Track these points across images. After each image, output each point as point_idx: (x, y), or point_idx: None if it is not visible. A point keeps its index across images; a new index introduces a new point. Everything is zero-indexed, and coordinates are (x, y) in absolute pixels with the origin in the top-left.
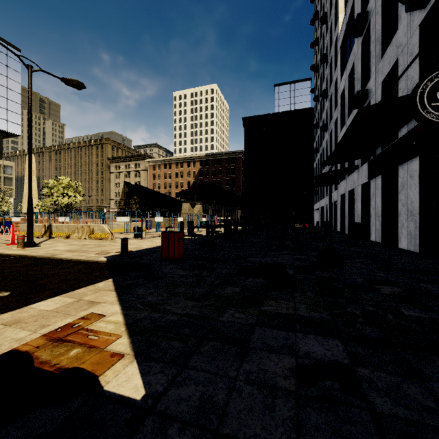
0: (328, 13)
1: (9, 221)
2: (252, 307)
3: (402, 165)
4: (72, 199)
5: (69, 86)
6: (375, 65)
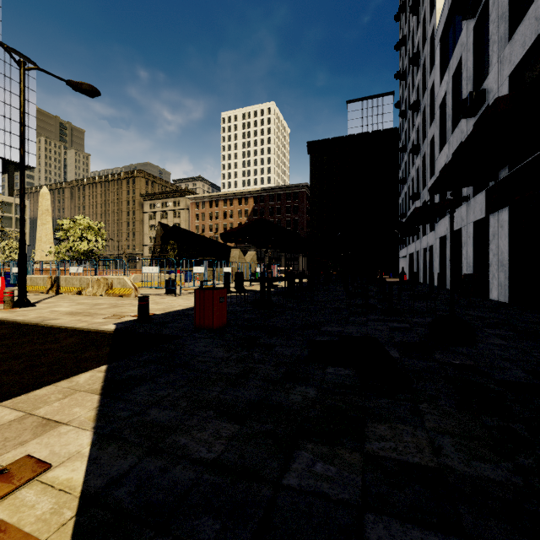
0: (420, 1)
1: None
2: (347, 443)
3: None
4: (92, 244)
5: (78, 91)
6: (498, 53)
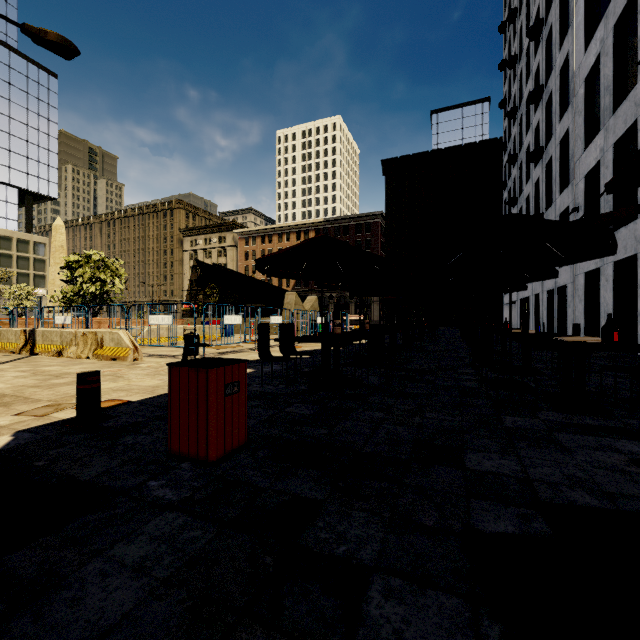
0: None
1: None
2: None
3: None
4: (107, 287)
5: (43, 46)
6: None
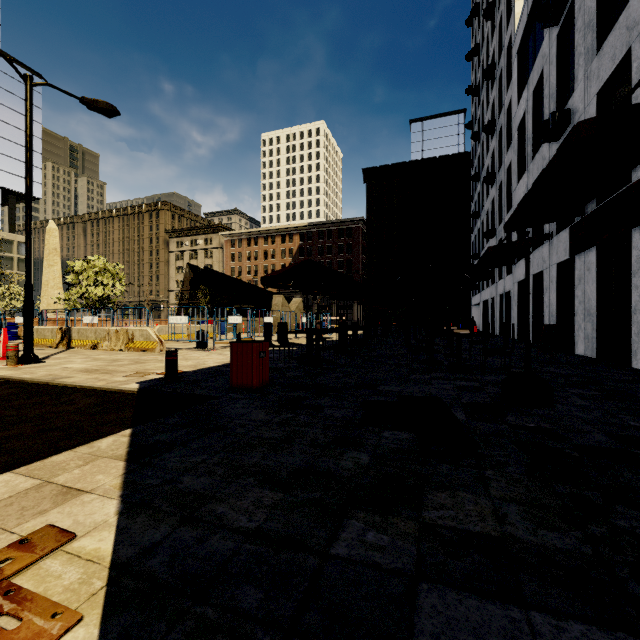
0: (496, 3)
1: (14, 322)
2: (402, 511)
3: (639, 228)
4: (109, 289)
5: (94, 110)
6: (584, 67)
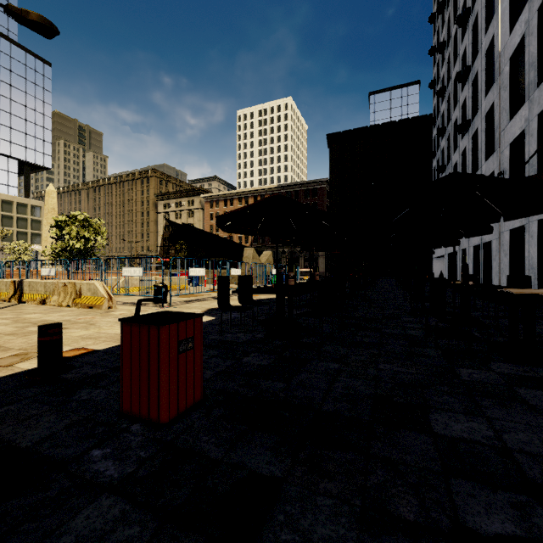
0: None
1: None
2: None
3: None
4: (90, 243)
5: (25, 25)
6: None
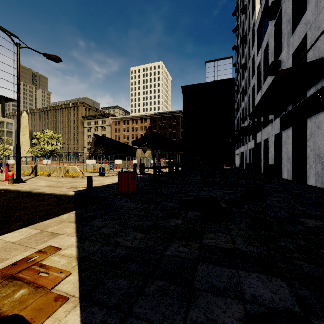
0: (247, 5)
1: (7, 163)
2: (194, 240)
3: (310, 118)
4: (54, 146)
5: (49, 59)
6: (286, 41)
